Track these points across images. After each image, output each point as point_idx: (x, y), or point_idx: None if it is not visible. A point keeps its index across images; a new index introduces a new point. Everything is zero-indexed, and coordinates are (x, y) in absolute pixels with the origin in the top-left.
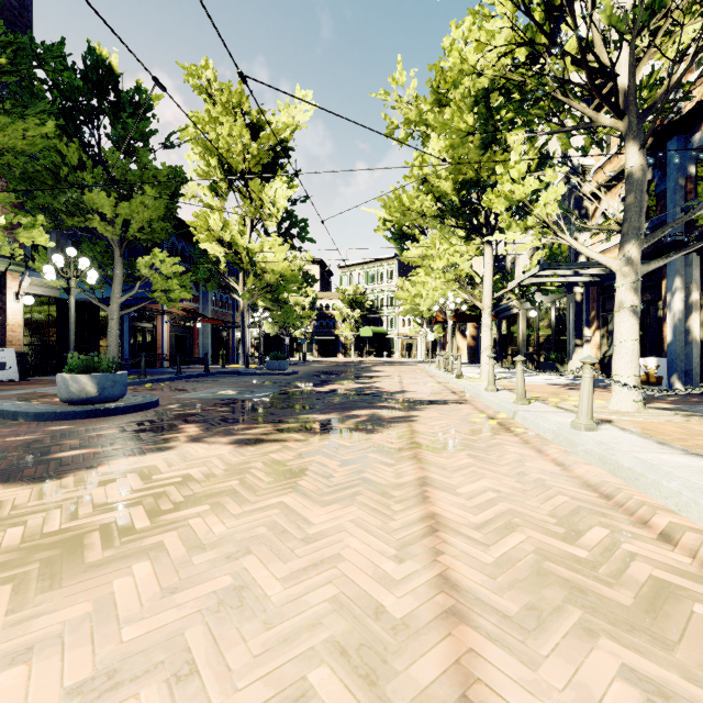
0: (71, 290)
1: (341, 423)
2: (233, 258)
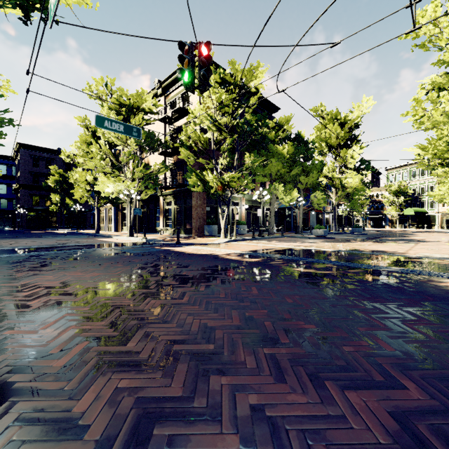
0: (297, 207)
1: (395, 242)
2: (331, 183)
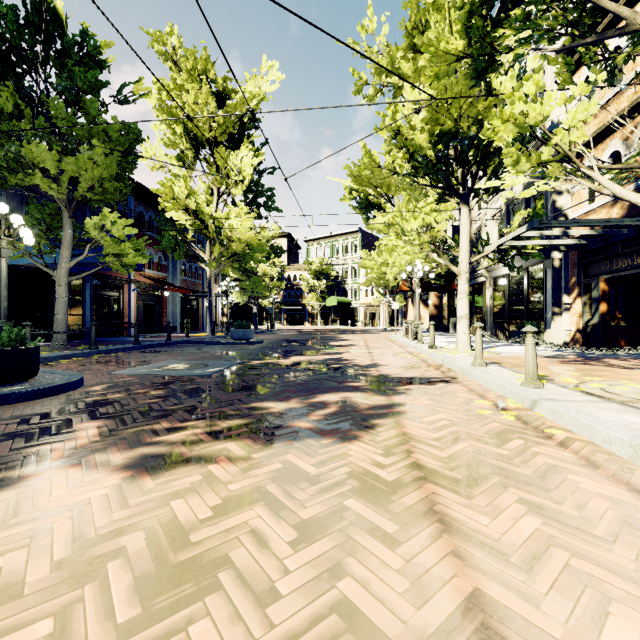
0: (2, 251)
1: (302, 418)
2: (199, 227)
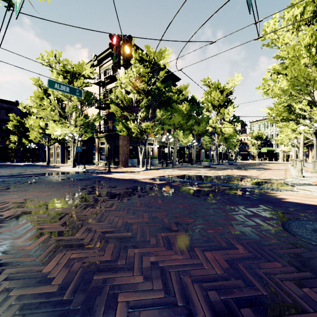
0: (192, 146)
1: (253, 170)
2: (215, 131)
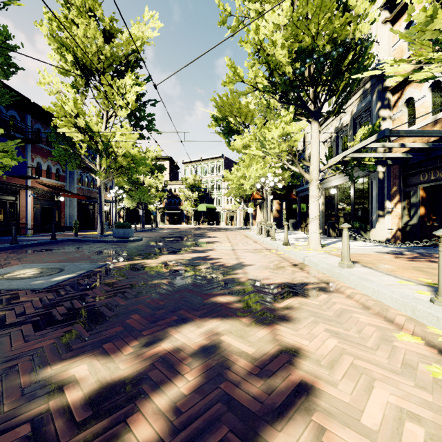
0: None
1: (116, 440)
2: (89, 142)
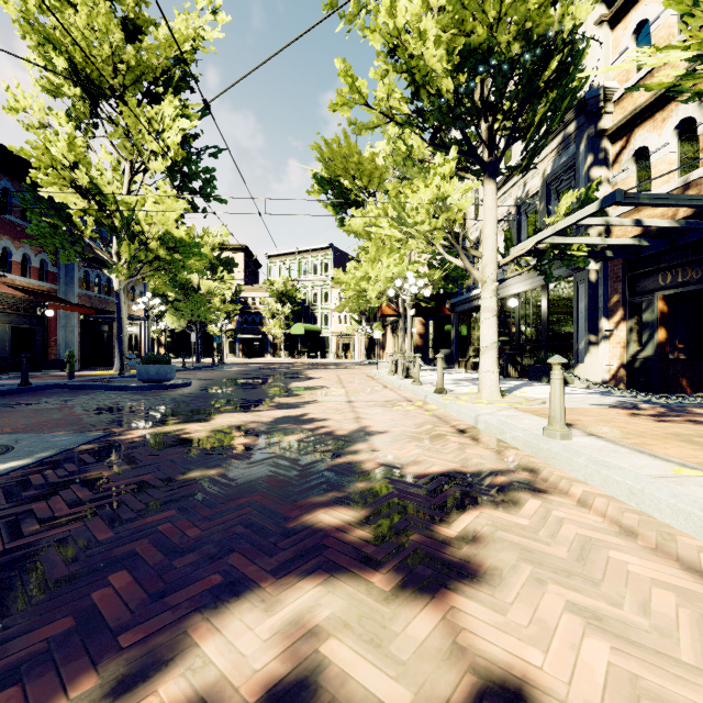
0: None
1: None
2: (97, 214)
